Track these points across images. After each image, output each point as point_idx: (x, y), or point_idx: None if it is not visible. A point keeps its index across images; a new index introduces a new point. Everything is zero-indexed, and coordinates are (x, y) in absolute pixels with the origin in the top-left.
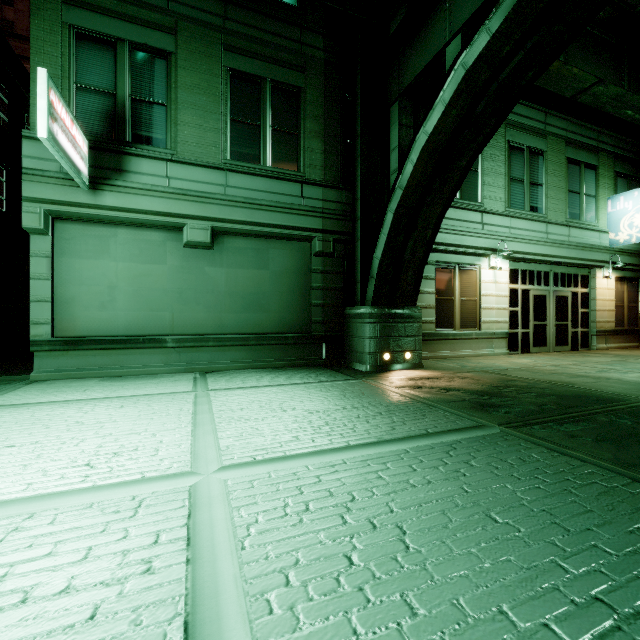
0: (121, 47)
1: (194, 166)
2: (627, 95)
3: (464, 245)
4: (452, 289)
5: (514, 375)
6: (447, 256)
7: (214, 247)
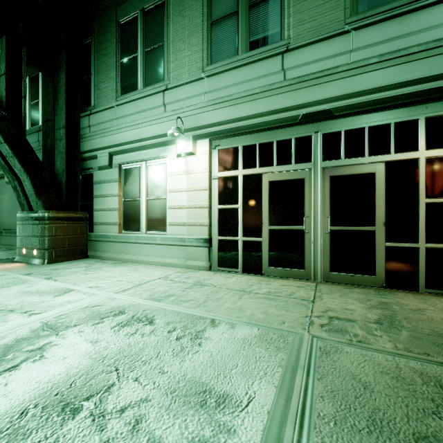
0: None
1: None
2: None
3: (143, 138)
4: (139, 189)
5: None
6: (130, 155)
7: None
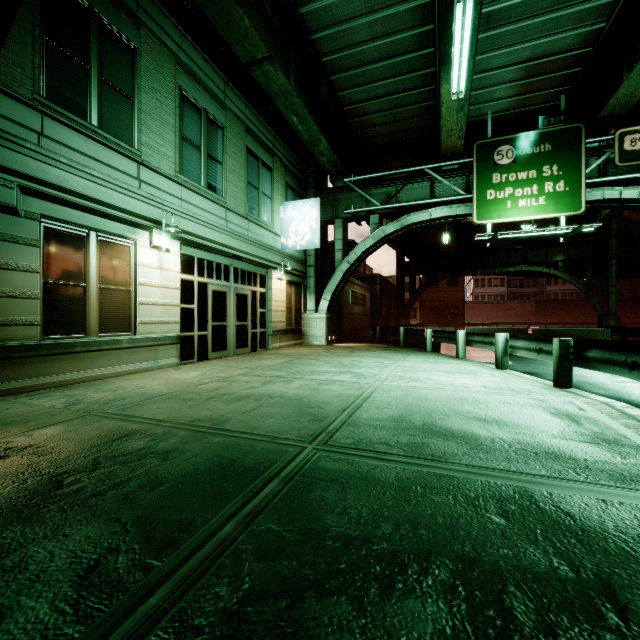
0: None
1: None
2: (293, 95)
3: (105, 202)
4: (83, 269)
5: (147, 415)
6: (70, 212)
7: None
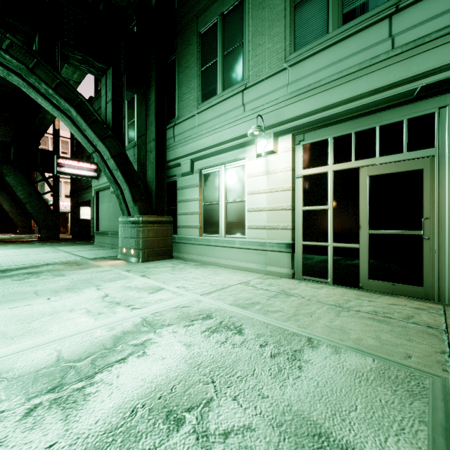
0: None
1: None
2: None
3: (222, 142)
4: (218, 192)
5: (92, 276)
6: (209, 160)
7: None
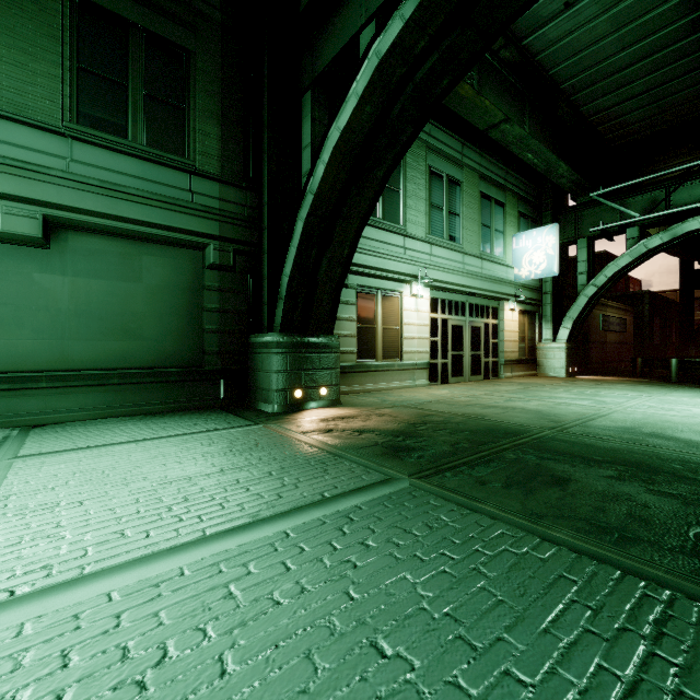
0: None
1: (11, 121)
2: (528, 138)
3: (386, 269)
4: (374, 316)
5: (432, 409)
6: (369, 280)
7: (50, 245)
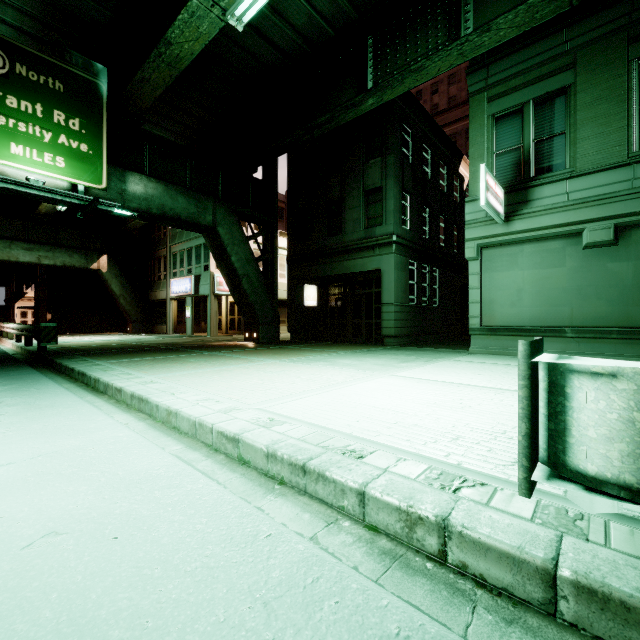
0: (526, 108)
1: (594, 174)
2: None
3: None
4: None
5: None
6: None
7: (618, 243)
